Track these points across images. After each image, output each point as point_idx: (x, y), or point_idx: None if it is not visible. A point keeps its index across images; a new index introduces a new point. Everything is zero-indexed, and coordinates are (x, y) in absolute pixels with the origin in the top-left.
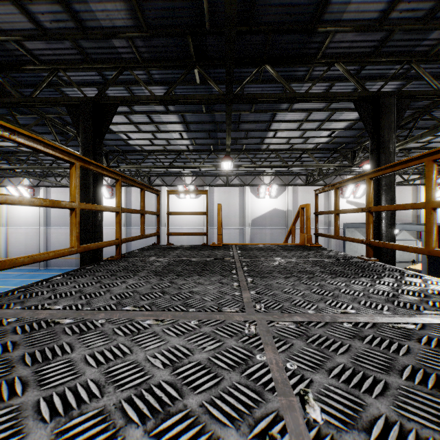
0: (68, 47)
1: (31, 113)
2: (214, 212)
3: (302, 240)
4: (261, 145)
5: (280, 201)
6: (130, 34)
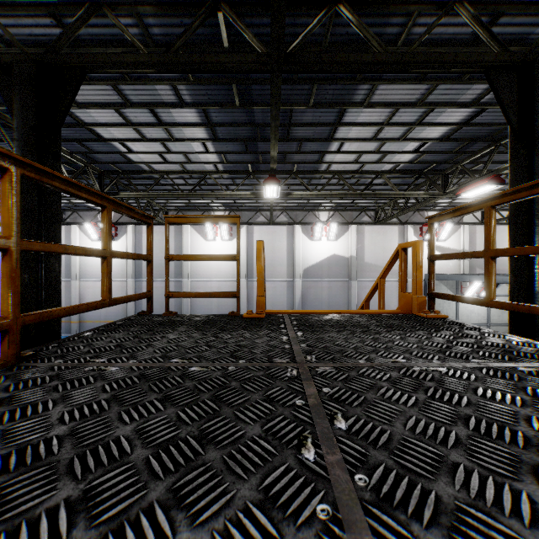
0: None
1: None
2: (254, 258)
3: (406, 305)
4: (319, 164)
5: (341, 245)
6: None
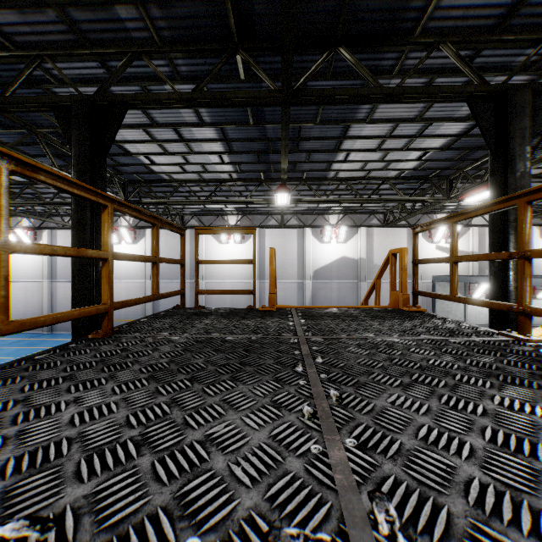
0: (53, 21)
1: (17, 127)
2: (266, 260)
3: (394, 302)
4: (327, 172)
5: (350, 247)
6: None
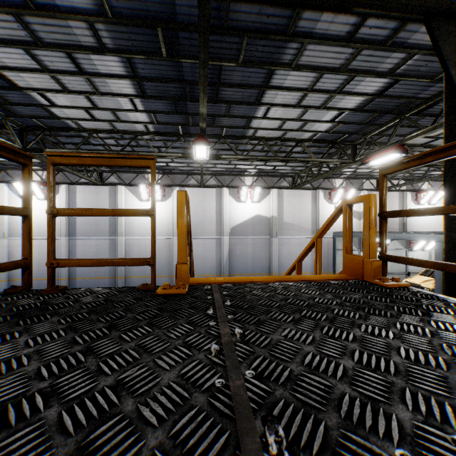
0: None
1: None
2: None
3: (353, 270)
4: (246, 130)
5: (263, 206)
6: None
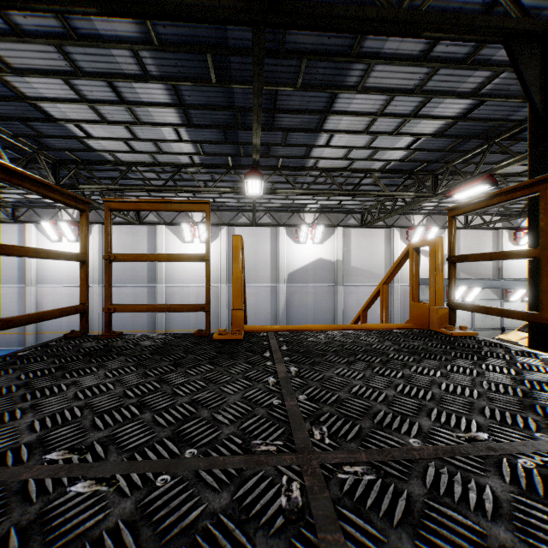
0: None
1: None
2: None
3: (420, 318)
4: (306, 160)
5: (326, 248)
6: None
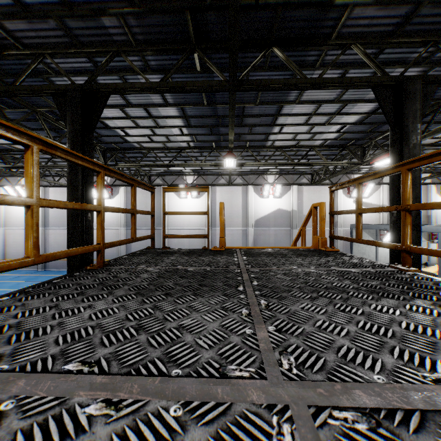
0: (53, 28)
1: (21, 107)
2: (217, 212)
3: (315, 244)
4: (266, 142)
5: (284, 201)
6: (121, 11)
